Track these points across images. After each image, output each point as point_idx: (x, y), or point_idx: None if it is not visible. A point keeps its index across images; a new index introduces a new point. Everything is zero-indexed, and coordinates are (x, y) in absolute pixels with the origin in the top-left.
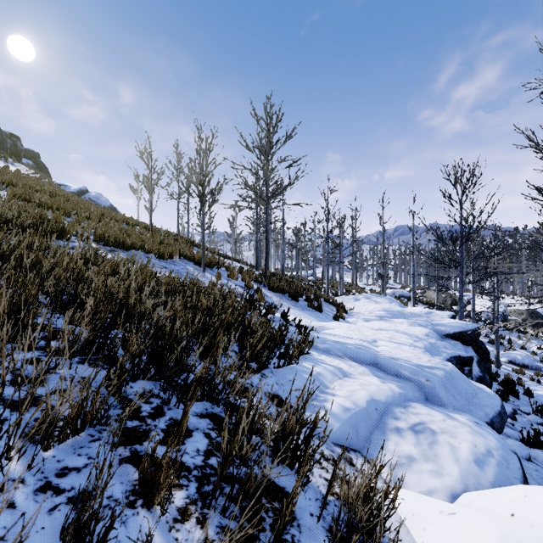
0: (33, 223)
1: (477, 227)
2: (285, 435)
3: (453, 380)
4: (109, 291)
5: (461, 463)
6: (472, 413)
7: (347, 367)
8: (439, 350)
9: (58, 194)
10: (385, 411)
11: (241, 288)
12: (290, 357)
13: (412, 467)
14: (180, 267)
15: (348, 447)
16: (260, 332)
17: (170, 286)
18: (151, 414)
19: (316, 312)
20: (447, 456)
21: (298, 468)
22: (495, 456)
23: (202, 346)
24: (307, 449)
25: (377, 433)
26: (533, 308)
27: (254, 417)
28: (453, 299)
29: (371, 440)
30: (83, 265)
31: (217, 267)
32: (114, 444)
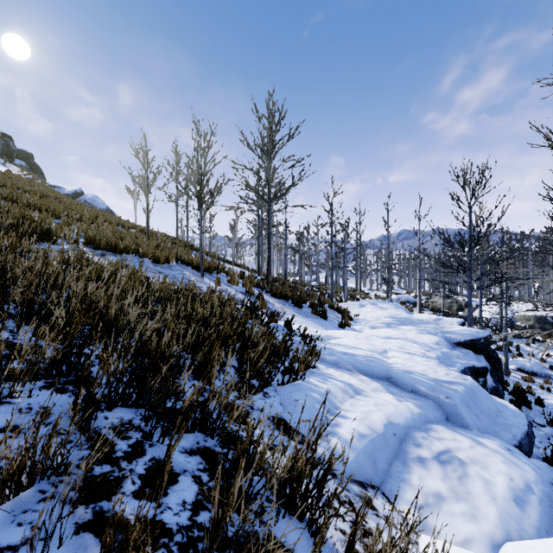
0: (14, 224)
1: (486, 231)
2: (293, 477)
3: (474, 396)
4: (89, 299)
5: (498, 503)
6: (498, 435)
7: (358, 383)
8: (453, 361)
9: (49, 195)
10: (405, 437)
11: (242, 294)
12: (295, 372)
13: (442, 508)
14: (176, 272)
15: (365, 483)
16: (261, 345)
17: (162, 293)
18: (127, 454)
19: (321, 319)
20: (481, 494)
21: (309, 521)
22: (535, 493)
23: (191, 368)
24: (320, 496)
25: (397, 463)
26: (540, 314)
27: (255, 453)
28: (459, 305)
29: (391, 473)
30: (62, 270)
31: (217, 272)
32: (73, 502)
